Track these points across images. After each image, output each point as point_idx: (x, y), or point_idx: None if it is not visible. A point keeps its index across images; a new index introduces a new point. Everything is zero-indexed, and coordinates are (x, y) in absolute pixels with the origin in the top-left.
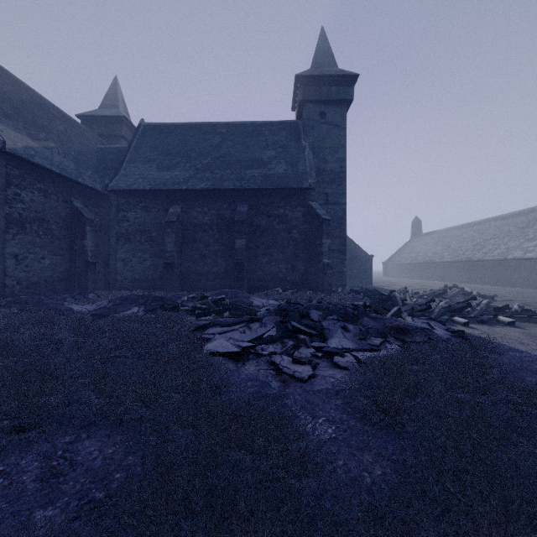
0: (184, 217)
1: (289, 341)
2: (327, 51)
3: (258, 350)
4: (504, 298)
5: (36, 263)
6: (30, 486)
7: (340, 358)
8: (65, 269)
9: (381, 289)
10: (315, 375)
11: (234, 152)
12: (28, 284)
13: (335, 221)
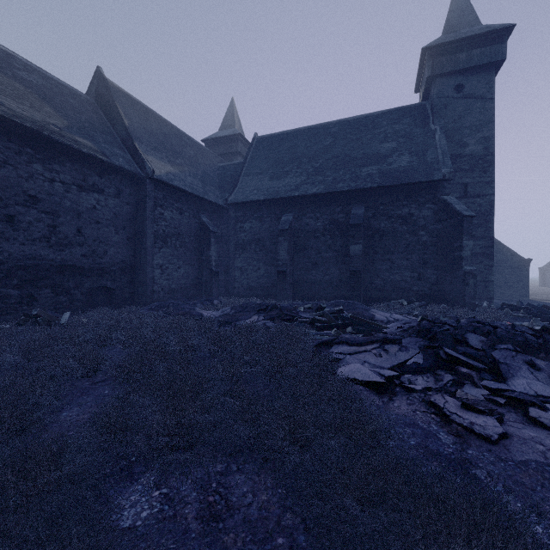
0: (295, 225)
1: (446, 375)
2: (465, 8)
3: (403, 381)
4: None
5: (174, 272)
6: (192, 525)
7: (540, 412)
8: (195, 277)
9: (546, 303)
10: (507, 434)
11: (347, 150)
12: (169, 291)
13: (477, 218)
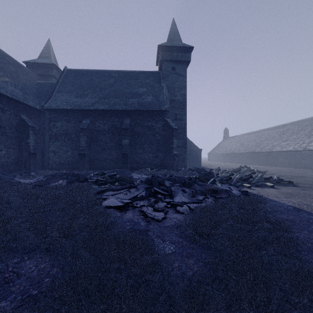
0: (91, 126)
1: (152, 199)
2: (176, 32)
3: (134, 204)
4: (270, 172)
5: None
6: None
7: (180, 208)
8: (16, 157)
9: (206, 168)
10: (166, 217)
11: (122, 88)
12: None
13: (180, 130)
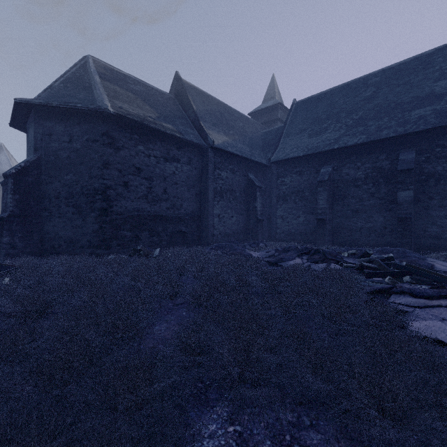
0: (334, 175)
1: None
2: None
3: None
4: None
5: (228, 220)
6: None
7: None
8: (244, 224)
9: None
10: None
11: (392, 97)
12: (224, 235)
13: None
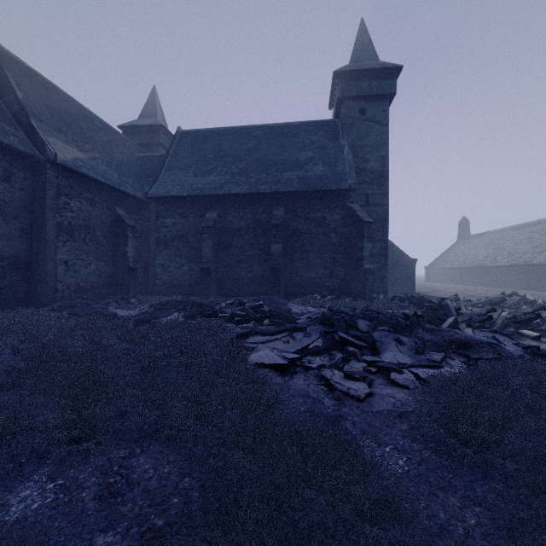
0: (220, 222)
1: (338, 354)
2: (367, 44)
3: (304, 362)
4: None
5: (83, 269)
6: (90, 505)
7: (397, 375)
8: (109, 275)
9: (426, 295)
10: (372, 393)
11: (270, 155)
12: (76, 289)
13: (376, 224)
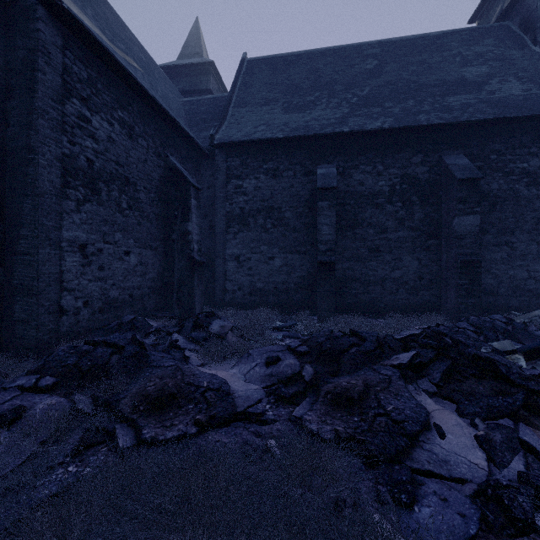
0: (339, 183)
1: None
2: None
3: None
4: None
5: (116, 263)
6: None
7: None
8: (158, 273)
9: None
10: None
11: (408, 75)
12: (102, 305)
13: None
